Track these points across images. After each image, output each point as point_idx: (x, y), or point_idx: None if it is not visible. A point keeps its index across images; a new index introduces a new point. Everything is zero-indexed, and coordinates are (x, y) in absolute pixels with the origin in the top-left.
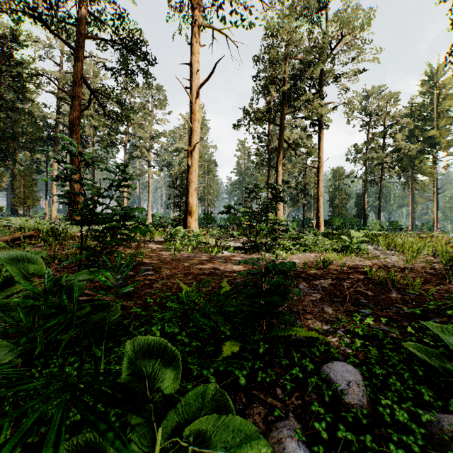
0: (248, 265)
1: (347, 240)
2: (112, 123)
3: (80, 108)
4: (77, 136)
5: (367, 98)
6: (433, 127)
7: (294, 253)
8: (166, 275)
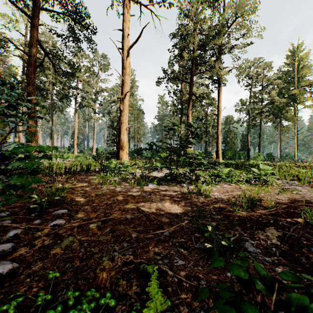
0: (174, 203)
1: (257, 172)
2: (66, 80)
3: (35, 65)
4: (33, 87)
5: (249, 66)
6: (294, 88)
7: (212, 185)
8: (79, 225)
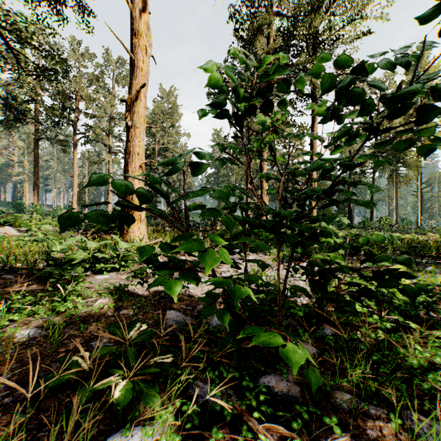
0: None
1: None
2: (56, 94)
3: None
4: None
5: None
6: None
7: None
8: None
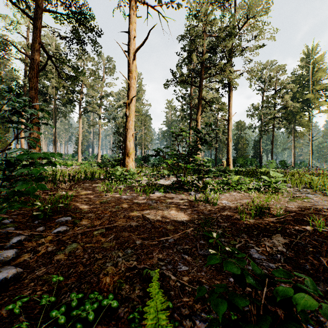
0: (180, 210)
1: (267, 180)
2: (69, 84)
3: (38, 68)
4: (35, 91)
5: (262, 70)
6: (309, 92)
7: (221, 193)
8: (83, 232)
